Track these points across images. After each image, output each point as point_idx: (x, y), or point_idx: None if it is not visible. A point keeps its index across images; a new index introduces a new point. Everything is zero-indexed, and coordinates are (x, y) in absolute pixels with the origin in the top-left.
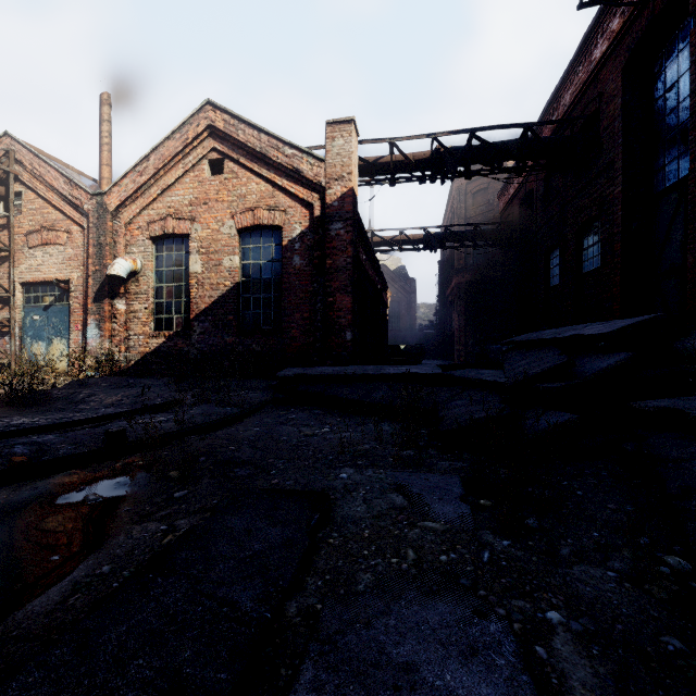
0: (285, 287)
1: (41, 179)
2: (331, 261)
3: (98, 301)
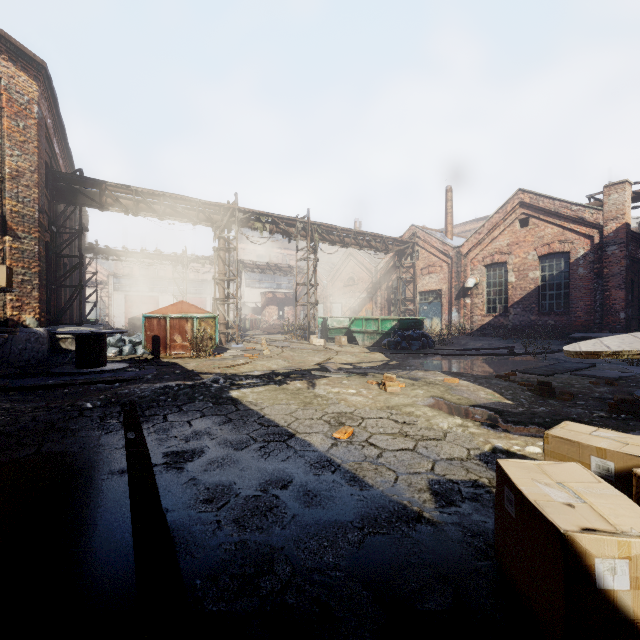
0: (571, 287)
1: (428, 243)
2: (607, 270)
3: (457, 299)
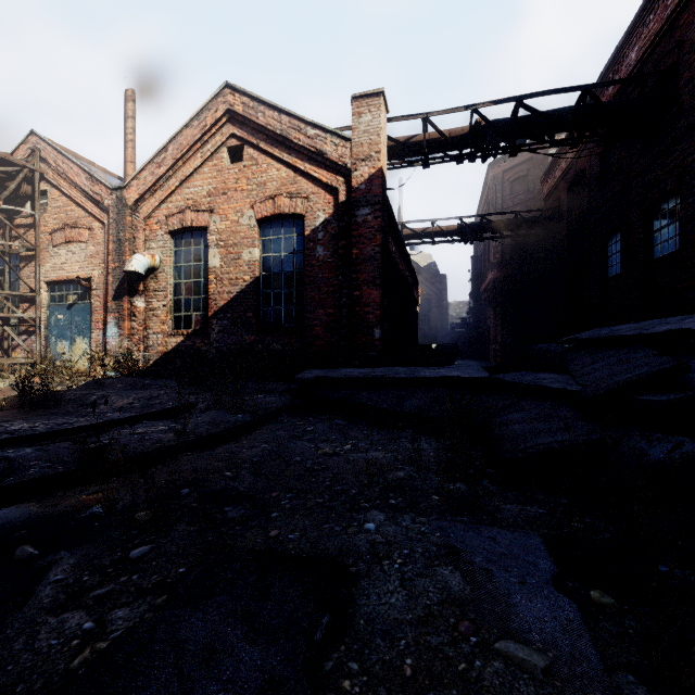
0: (307, 281)
1: (65, 177)
2: (357, 251)
3: (117, 299)
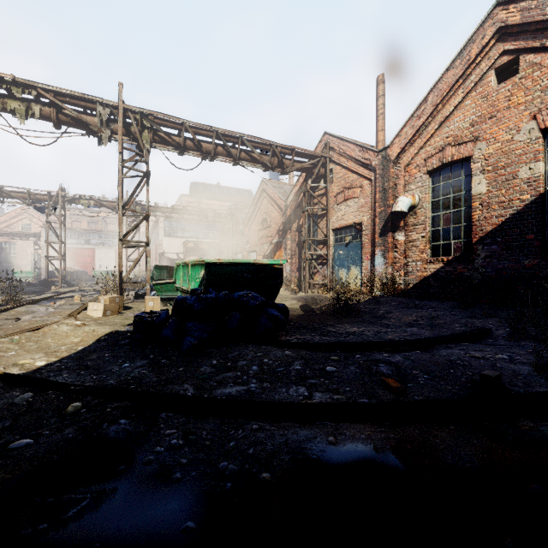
0: None
1: (344, 155)
2: None
3: (382, 235)
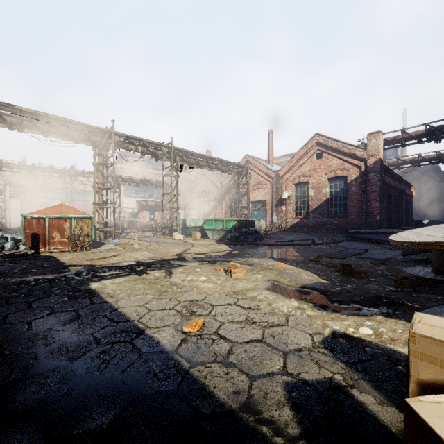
0: (348, 199)
1: (257, 168)
2: (369, 188)
3: (276, 207)
